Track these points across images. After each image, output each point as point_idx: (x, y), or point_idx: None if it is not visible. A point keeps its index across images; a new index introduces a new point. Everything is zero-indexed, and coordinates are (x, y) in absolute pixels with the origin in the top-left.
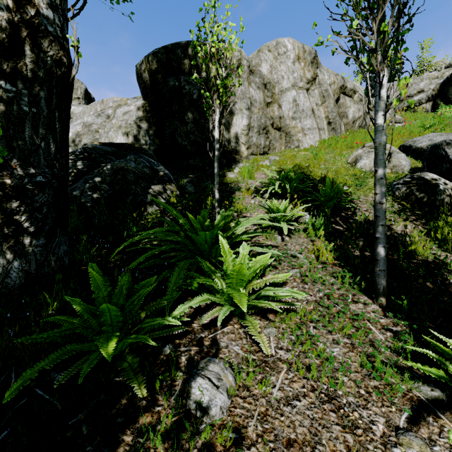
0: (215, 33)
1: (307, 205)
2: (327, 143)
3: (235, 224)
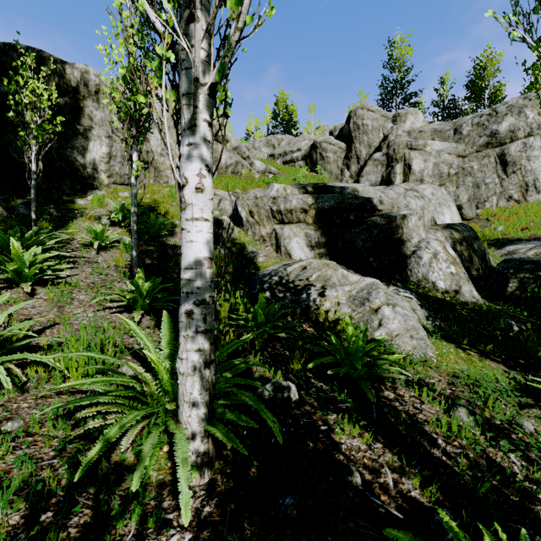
0: (28, 88)
1: (123, 230)
2: None
3: (47, 239)
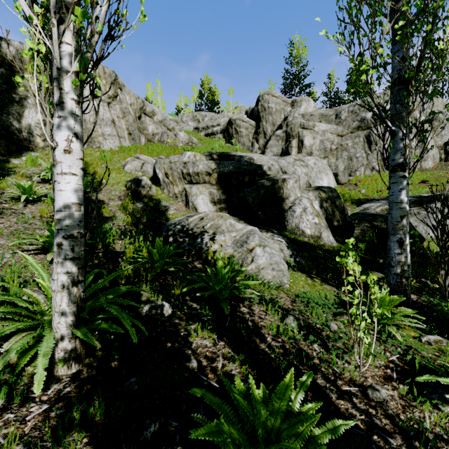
0: None
1: (50, 186)
2: (122, 148)
3: None
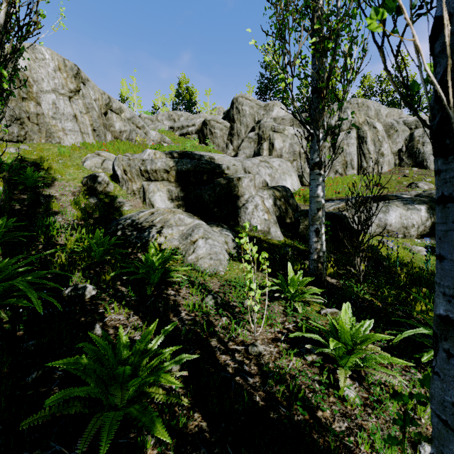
0: None
1: None
2: (85, 145)
3: None
